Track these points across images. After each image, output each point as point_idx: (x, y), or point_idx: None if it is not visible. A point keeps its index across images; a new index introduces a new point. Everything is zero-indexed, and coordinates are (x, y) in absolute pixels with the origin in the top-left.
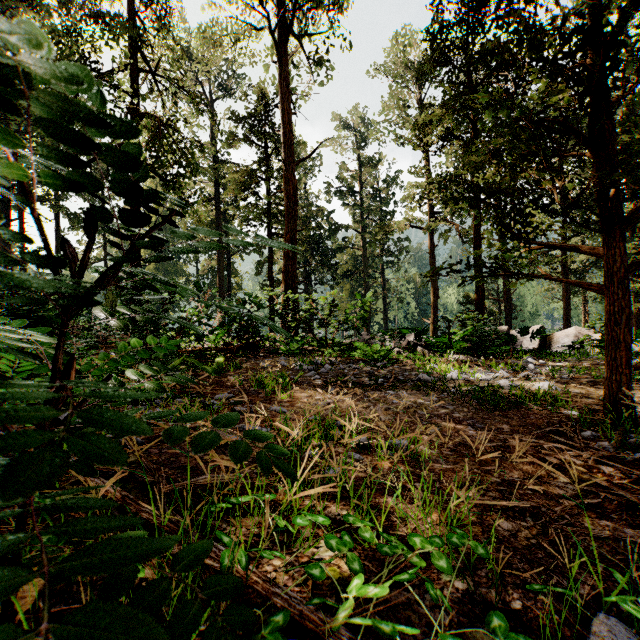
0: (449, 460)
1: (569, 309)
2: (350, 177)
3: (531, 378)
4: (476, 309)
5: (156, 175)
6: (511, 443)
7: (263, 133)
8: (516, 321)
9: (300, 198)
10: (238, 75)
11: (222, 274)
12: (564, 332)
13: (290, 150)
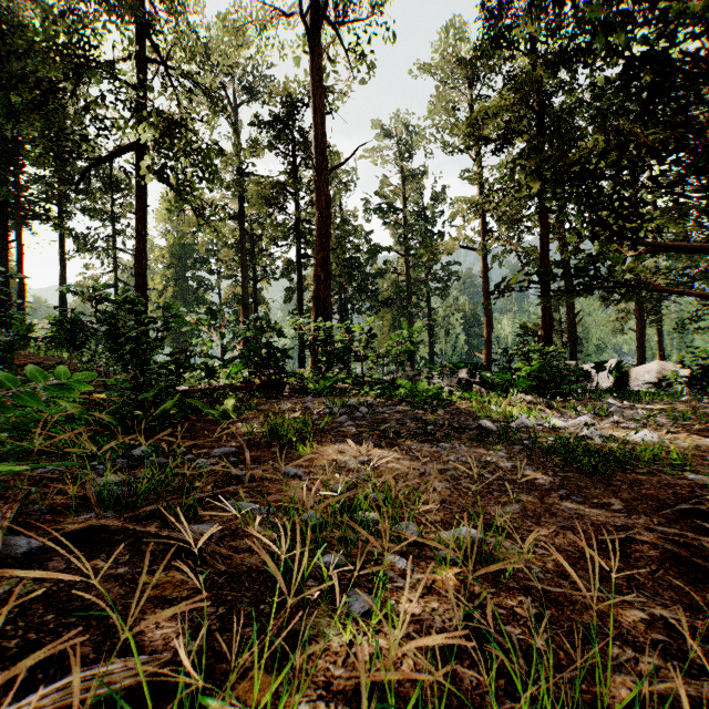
0: (548, 567)
1: (644, 341)
2: (391, 192)
3: (622, 425)
4: (543, 340)
5: (162, 182)
6: (637, 534)
7: (291, 139)
8: (580, 355)
9: (335, 217)
10: (264, 77)
11: (246, 302)
12: (644, 367)
13: (322, 156)
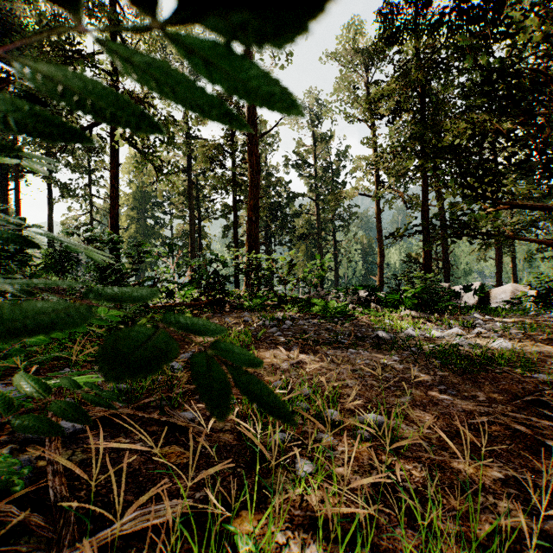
0: (433, 442)
1: (501, 267)
2: (305, 151)
3: (484, 335)
4: (424, 268)
5: (132, 146)
6: (496, 418)
7: None
8: (451, 278)
9: (262, 170)
10: None
11: (193, 237)
12: (501, 288)
13: (253, 125)
